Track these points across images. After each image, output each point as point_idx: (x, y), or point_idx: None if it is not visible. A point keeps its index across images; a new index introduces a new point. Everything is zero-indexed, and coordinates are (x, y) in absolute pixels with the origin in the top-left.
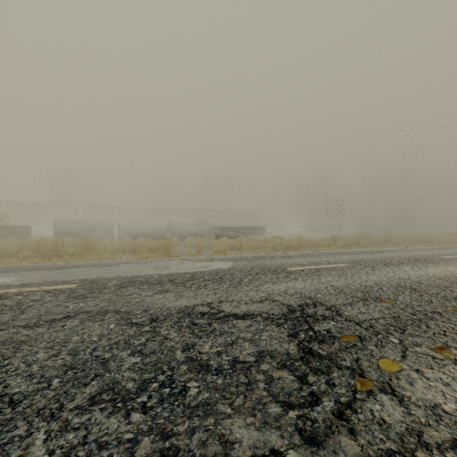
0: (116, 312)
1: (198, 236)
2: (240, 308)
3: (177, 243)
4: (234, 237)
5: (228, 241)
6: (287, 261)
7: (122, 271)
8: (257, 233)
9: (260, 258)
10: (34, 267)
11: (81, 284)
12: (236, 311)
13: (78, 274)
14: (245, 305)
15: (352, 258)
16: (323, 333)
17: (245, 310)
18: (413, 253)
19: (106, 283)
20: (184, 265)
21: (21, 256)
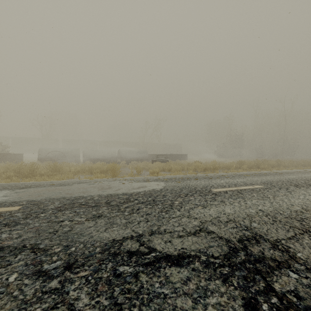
0: (33, 249)
1: (140, 161)
2: (174, 245)
3: (124, 165)
4: (165, 161)
5: (161, 165)
6: (209, 182)
7: (70, 191)
8: (181, 158)
9: (186, 178)
10: (5, 186)
11: (25, 206)
12: (169, 250)
13: (31, 194)
14: (179, 240)
15: (262, 180)
16: (291, 299)
17: (180, 249)
18: (310, 175)
19: (48, 205)
20: (124, 186)
21: (4, 176)
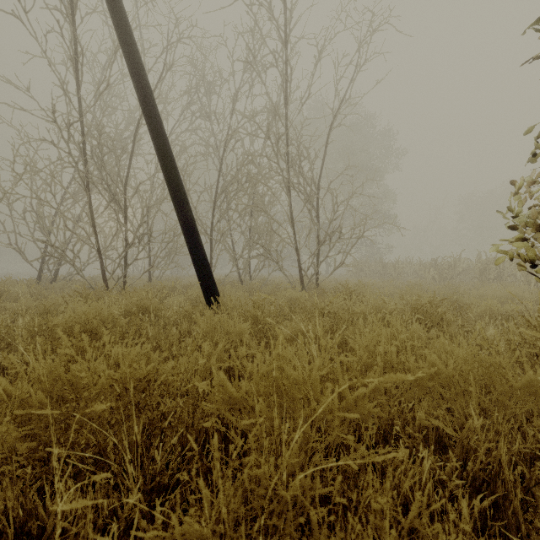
0: None
1: None
2: None
3: None
4: None
5: None
6: None
7: None
8: None
9: None
10: None
11: None
12: None
13: None
14: None
15: None
16: None
17: None
18: None
19: None
20: None
21: None
